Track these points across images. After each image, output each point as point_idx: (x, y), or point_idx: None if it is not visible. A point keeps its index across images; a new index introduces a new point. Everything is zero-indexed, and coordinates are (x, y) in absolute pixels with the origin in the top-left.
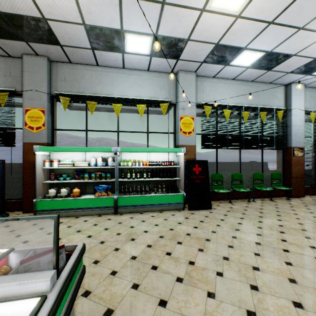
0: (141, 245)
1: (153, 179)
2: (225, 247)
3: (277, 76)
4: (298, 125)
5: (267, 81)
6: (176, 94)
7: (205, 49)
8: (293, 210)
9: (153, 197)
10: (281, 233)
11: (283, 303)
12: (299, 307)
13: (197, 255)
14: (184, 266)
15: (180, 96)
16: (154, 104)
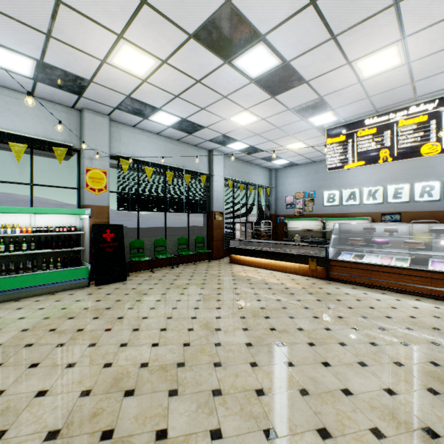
0: (12, 332)
1: (40, 251)
2: (125, 309)
3: (199, 141)
4: (219, 190)
5: (192, 144)
6: (81, 138)
7: (116, 96)
8: (207, 270)
9: (40, 276)
10: (184, 289)
11: (154, 331)
12: (164, 330)
13: (90, 323)
14: (71, 334)
15: (87, 141)
16: (43, 146)
